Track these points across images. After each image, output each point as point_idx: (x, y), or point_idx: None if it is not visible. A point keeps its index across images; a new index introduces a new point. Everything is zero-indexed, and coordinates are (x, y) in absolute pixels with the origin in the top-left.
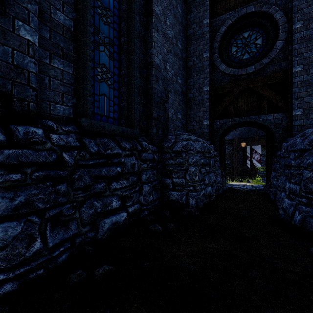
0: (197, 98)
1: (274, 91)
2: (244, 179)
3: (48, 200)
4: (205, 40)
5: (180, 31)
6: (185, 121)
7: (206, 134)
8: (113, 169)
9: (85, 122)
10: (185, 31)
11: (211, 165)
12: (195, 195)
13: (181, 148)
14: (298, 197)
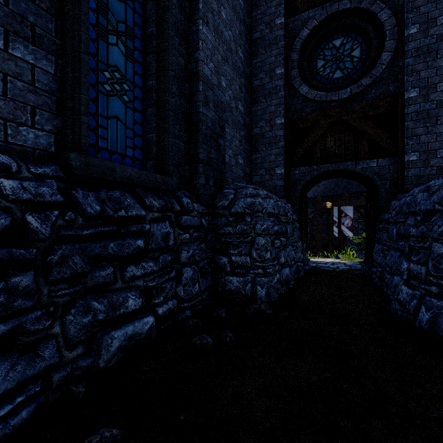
0: (267, 135)
1: (378, 126)
2: (330, 253)
3: None
4: (279, 49)
5: (241, 32)
6: (249, 169)
7: (280, 188)
8: (130, 243)
9: (76, 161)
10: (248, 34)
11: (288, 234)
12: (266, 282)
13: (244, 208)
14: (423, 284)
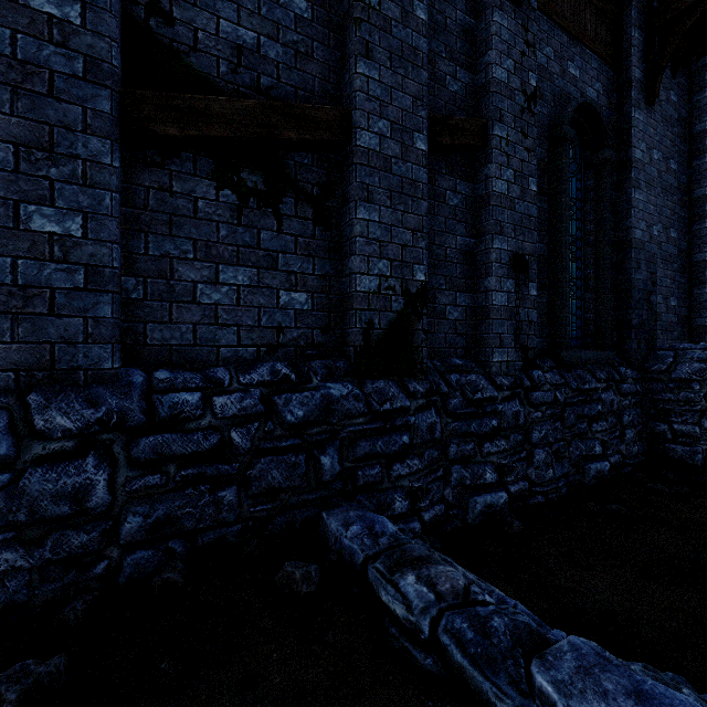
0: None
1: None
2: None
3: (552, 435)
4: None
5: (674, 137)
6: (686, 308)
7: None
8: (594, 408)
9: (566, 357)
10: (685, 127)
11: None
12: None
13: (690, 374)
14: None
